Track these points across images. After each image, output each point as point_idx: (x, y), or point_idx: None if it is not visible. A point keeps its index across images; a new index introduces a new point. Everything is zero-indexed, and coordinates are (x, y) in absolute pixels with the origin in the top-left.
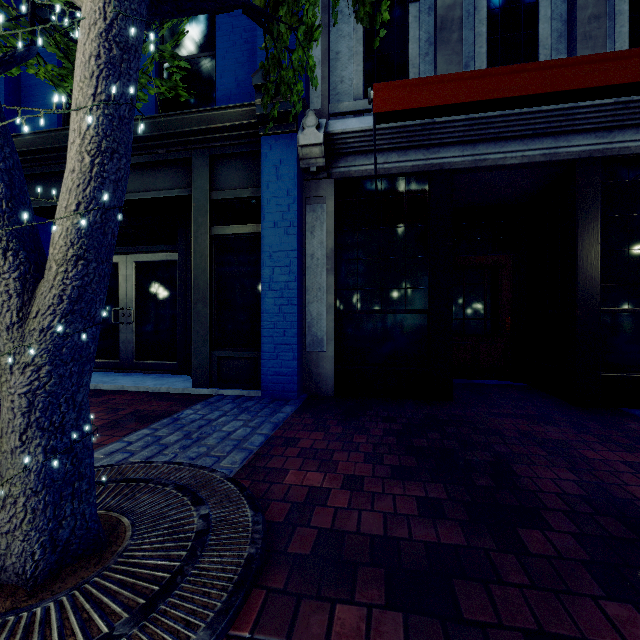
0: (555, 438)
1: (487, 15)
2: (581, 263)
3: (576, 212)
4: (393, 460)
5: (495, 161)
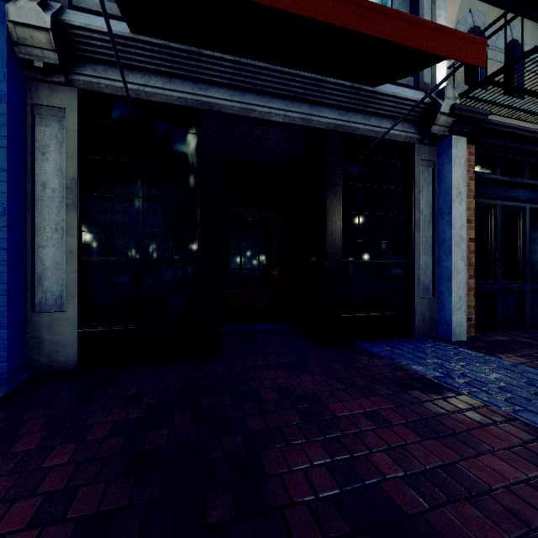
0: (309, 390)
1: None
2: (329, 221)
3: (325, 176)
4: (95, 496)
5: (262, 114)
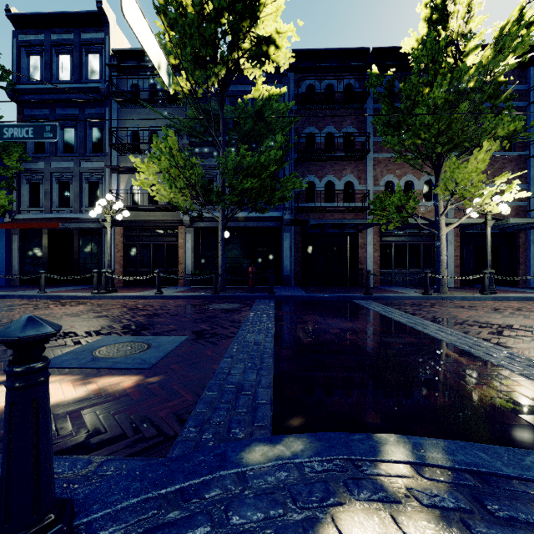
0: None
1: (60, 190)
2: (75, 252)
3: (74, 241)
4: None
5: (57, 228)
